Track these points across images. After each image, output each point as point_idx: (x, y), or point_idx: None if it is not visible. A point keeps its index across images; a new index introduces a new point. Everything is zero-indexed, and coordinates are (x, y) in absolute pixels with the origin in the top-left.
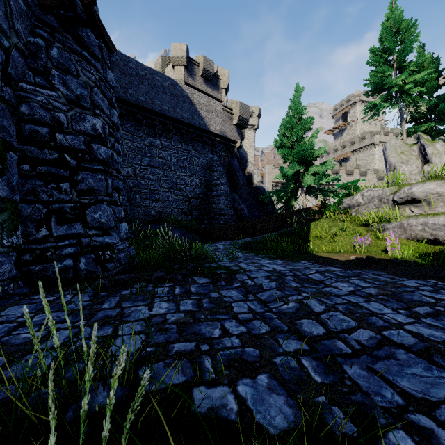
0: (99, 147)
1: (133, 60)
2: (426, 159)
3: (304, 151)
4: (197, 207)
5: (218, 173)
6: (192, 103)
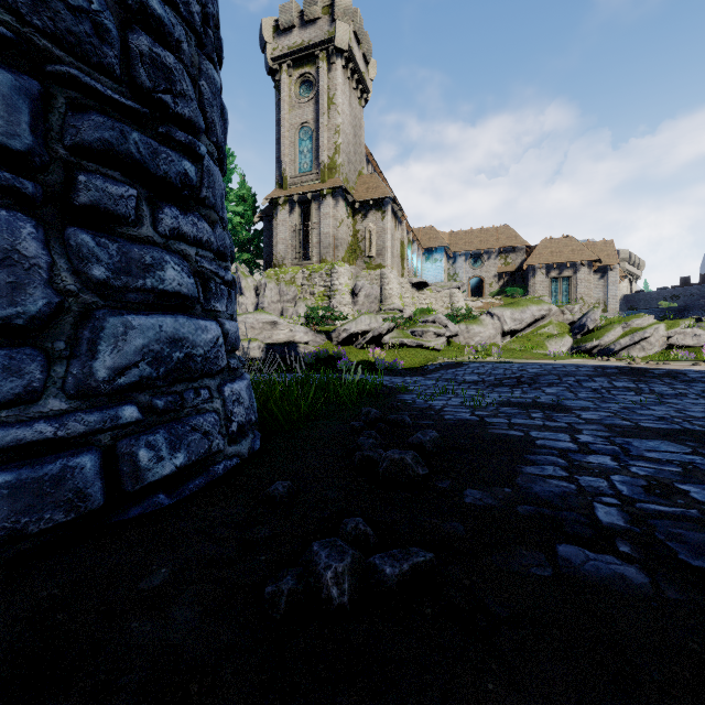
0: None
1: None
2: (241, 291)
3: None
4: None
5: None
6: None
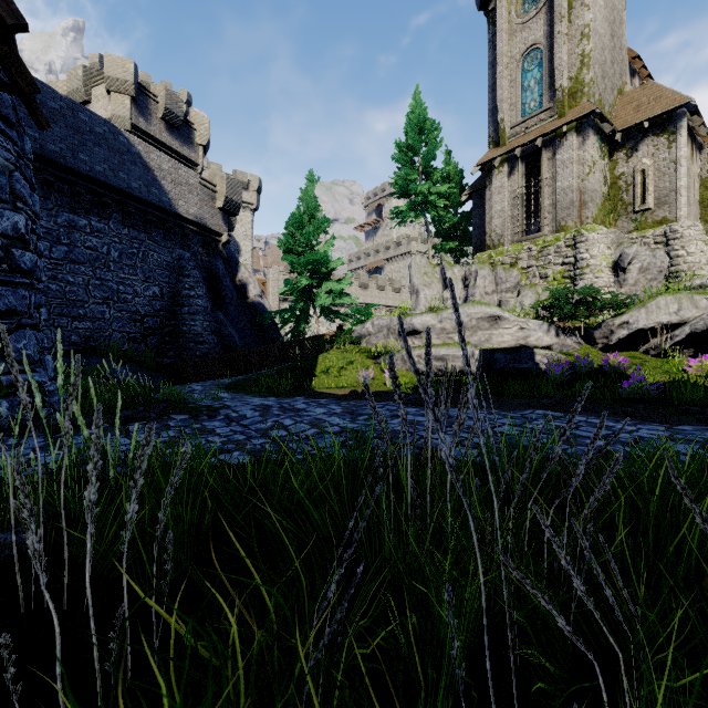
0: (23, 253)
1: (36, 81)
2: (446, 284)
3: (317, 261)
4: (155, 330)
5: (193, 279)
6: (149, 168)
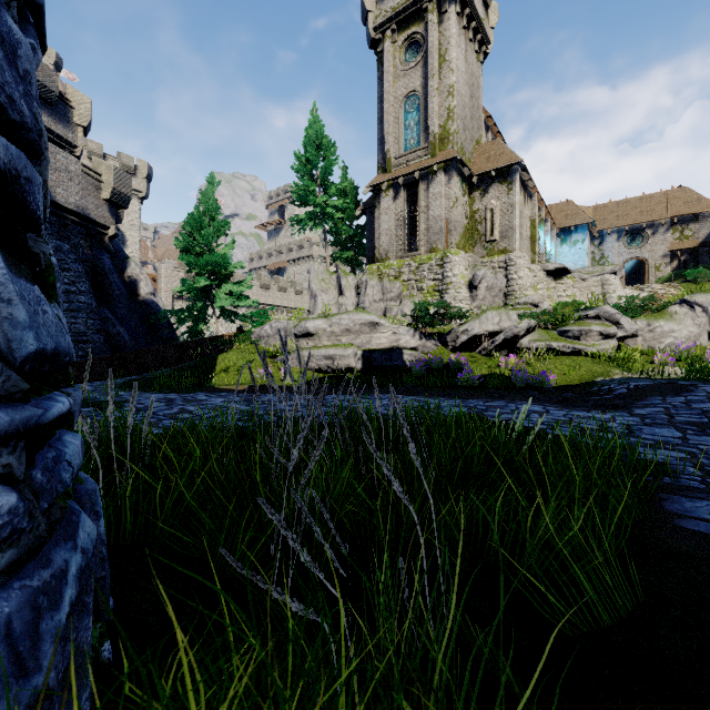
0: None
1: None
2: (341, 291)
3: (216, 263)
4: None
5: (73, 274)
6: None
